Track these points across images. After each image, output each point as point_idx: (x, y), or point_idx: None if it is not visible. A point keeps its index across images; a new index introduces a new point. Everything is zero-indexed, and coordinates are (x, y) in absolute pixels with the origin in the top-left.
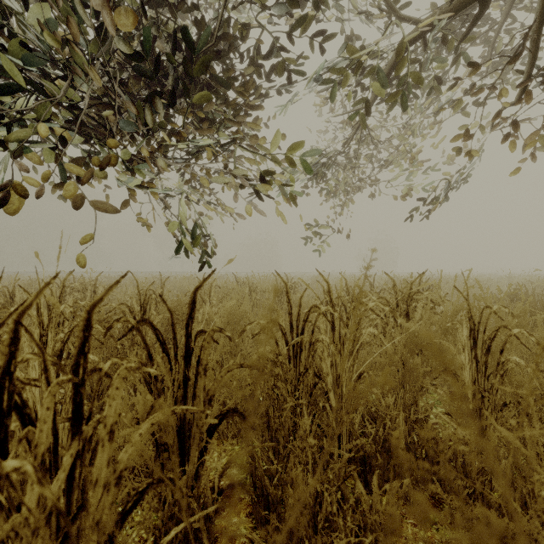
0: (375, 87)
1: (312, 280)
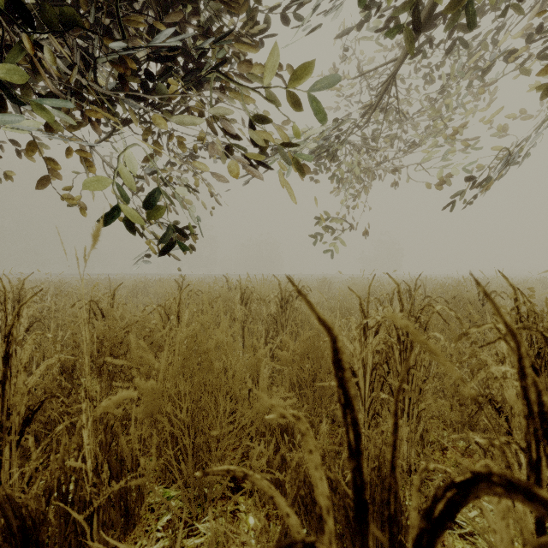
0: None
1: (318, 283)
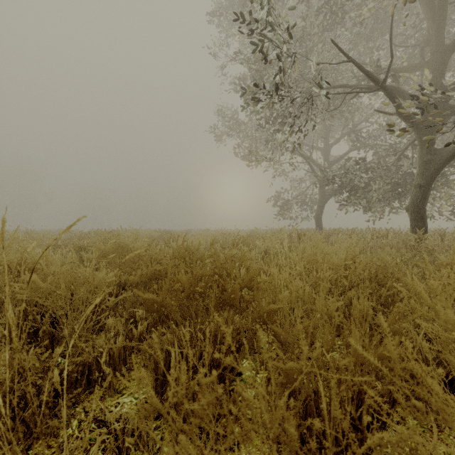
0: None
1: None
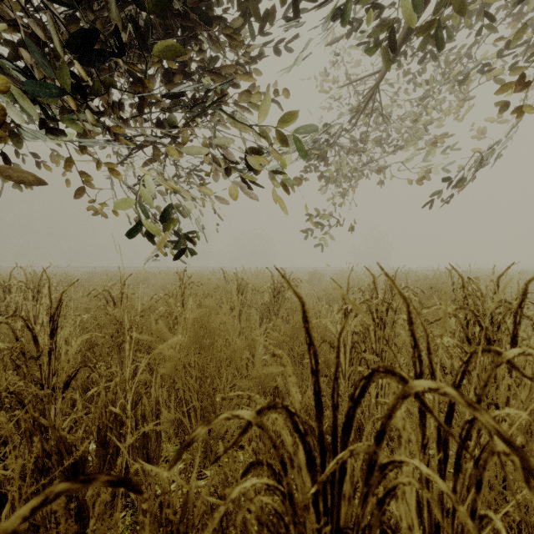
0: (406, 14)
1: (309, 275)
